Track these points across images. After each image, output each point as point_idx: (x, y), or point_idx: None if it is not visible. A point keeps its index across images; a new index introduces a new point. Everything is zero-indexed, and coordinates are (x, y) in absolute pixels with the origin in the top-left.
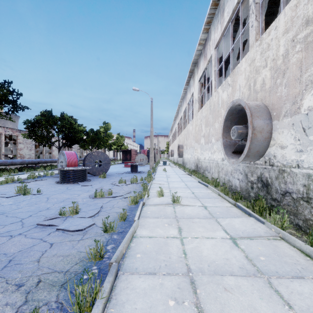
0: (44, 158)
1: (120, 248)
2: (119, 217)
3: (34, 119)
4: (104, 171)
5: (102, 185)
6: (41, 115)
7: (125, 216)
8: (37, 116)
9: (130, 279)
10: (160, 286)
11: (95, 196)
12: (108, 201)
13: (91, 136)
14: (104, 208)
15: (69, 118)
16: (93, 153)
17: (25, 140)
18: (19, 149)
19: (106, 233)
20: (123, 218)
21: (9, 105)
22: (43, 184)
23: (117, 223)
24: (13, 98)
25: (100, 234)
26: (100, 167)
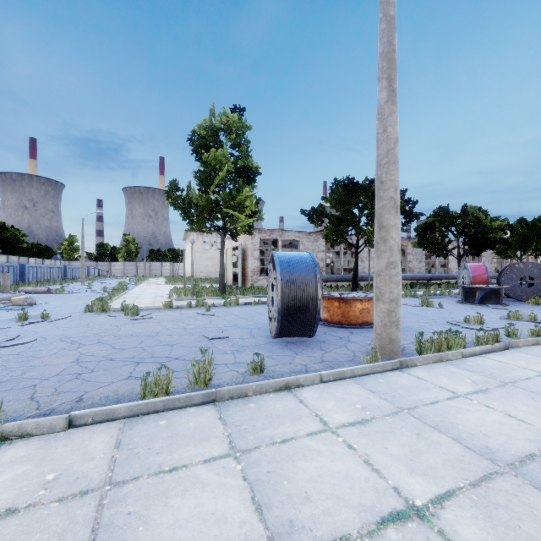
0: (436, 272)
1: (514, 340)
2: (528, 332)
3: (426, 222)
4: (539, 295)
5: (526, 312)
6: (433, 215)
7: (539, 334)
8: (429, 218)
9: (517, 353)
10: (540, 359)
11: (508, 318)
12: (525, 324)
13: (519, 233)
14: (516, 327)
15: (474, 211)
16: (515, 265)
17: (414, 250)
18: (408, 261)
19: (509, 338)
20: (534, 334)
21: (405, 217)
22: (442, 302)
23: (521, 332)
24: (409, 208)
25: (502, 337)
26: (530, 288)
